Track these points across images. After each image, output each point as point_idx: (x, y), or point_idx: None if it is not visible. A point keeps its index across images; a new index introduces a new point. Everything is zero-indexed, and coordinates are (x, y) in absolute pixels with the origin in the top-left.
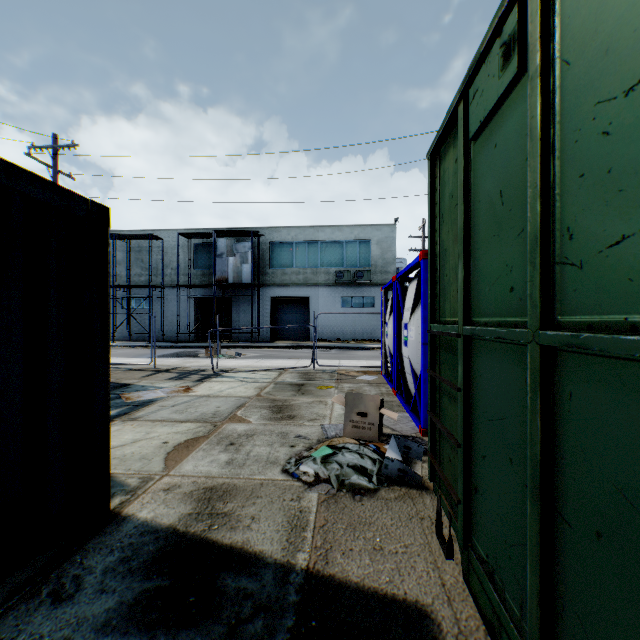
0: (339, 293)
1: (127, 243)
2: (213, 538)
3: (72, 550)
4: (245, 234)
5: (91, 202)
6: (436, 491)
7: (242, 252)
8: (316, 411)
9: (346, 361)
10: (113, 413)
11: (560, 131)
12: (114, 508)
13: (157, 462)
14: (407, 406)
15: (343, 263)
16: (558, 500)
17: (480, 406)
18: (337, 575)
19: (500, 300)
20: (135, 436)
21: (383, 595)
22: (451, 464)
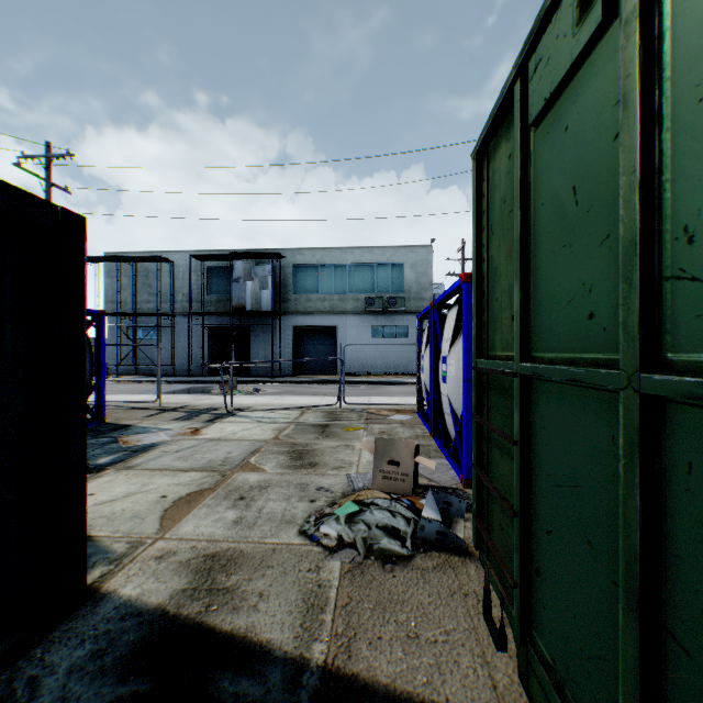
0: (369, 322)
1: (133, 266)
2: (210, 623)
3: (33, 641)
4: (265, 256)
5: (61, 209)
6: (483, 562)
7: (261, 276)
8: (341, 457)
9: (377, 398)
10: (107, 460)
11: (671, 90)
12: (93, 582)
13: (151, 521)
14: (446, 451)
15: (374, 289)
16: (668, 614)
17: (543, 466)
18: (362, 674)
19: (573, 330)
20: (129, 489)
21: (419, 702)
22: (503, 533)
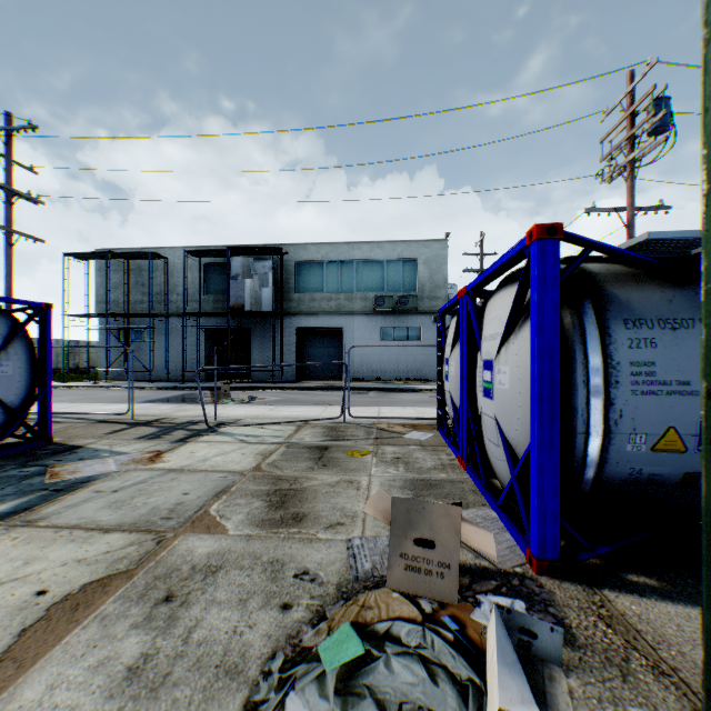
0: (379, 323)
1: (125, 263)
2: None
3: None
4: (265, 252)
5: None
6: None
7: (261, 273)
8: (341, 504)
9: (388, 409)
10: (7, 508)
11: None
12: None
13: None
14: (490, 495)
15: (383, 287)
16: None
17: None
18: None
19: None
20: None
21: None
22: None
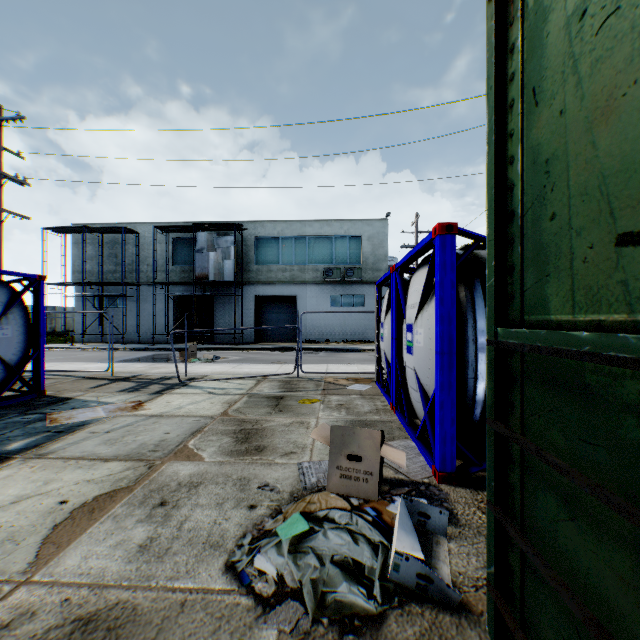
0: (328, 291)
1: (99, 237)
2: None
3: None
4: (227, 228)
5: None
6: None
7: (224, 247)
8: (294, 439)
9: (335, 366)
10: (19, 445)
11: None
12: None
13: (27, 548)
14: (411, 430)
15: (332, 260)
16: None
17: None
18: None
19: None
20: (25, 489)
21: None
22: None
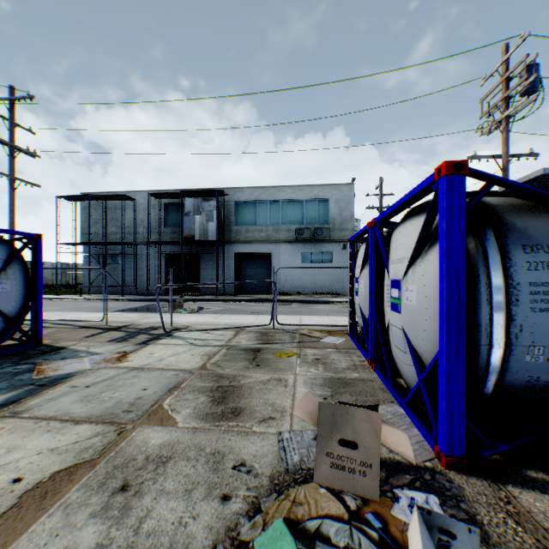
0: (299, 249)
1: (103, 203)
2: None
3: None
4: (211, 194)
5: None
6: None
7: (208, 210)
8: (272, 399)
9: (307, 317)
10: None
11: None
12: None
13: None
14: (397, 394)
15: (303, 221)
16: None
17: None
18: None
19: None
20: None
21: None
22: None
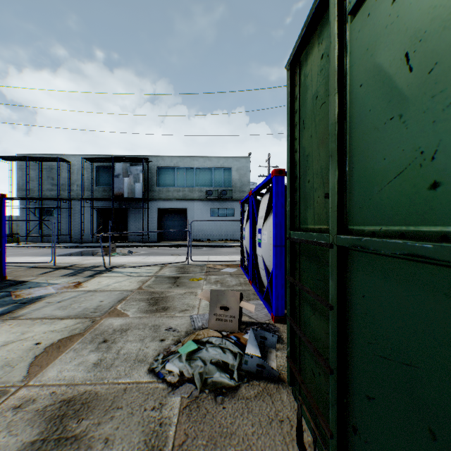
0: (209, 206)
1: (39, 164)
2: None
3: None
4: (137, 160)
5: None
6: (296, 396)
7: (135, 174)
8: (187, 302)
9: (214, 256)
10: None
11: None
12: None
13: (20, 369)
14: (260, 295)
15: (212, 184)
16: None
17: (363, 333)
18: None
19: (405, 202)
20: (9, 337)
21: None
22: (315, 378)
